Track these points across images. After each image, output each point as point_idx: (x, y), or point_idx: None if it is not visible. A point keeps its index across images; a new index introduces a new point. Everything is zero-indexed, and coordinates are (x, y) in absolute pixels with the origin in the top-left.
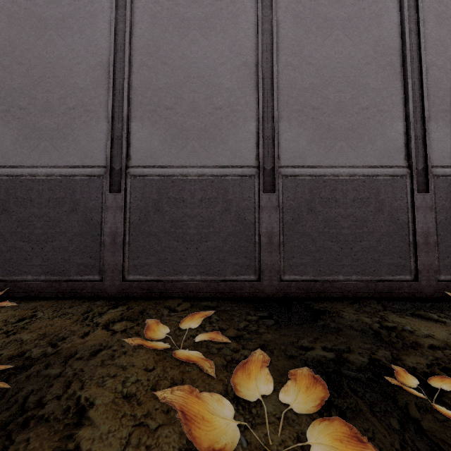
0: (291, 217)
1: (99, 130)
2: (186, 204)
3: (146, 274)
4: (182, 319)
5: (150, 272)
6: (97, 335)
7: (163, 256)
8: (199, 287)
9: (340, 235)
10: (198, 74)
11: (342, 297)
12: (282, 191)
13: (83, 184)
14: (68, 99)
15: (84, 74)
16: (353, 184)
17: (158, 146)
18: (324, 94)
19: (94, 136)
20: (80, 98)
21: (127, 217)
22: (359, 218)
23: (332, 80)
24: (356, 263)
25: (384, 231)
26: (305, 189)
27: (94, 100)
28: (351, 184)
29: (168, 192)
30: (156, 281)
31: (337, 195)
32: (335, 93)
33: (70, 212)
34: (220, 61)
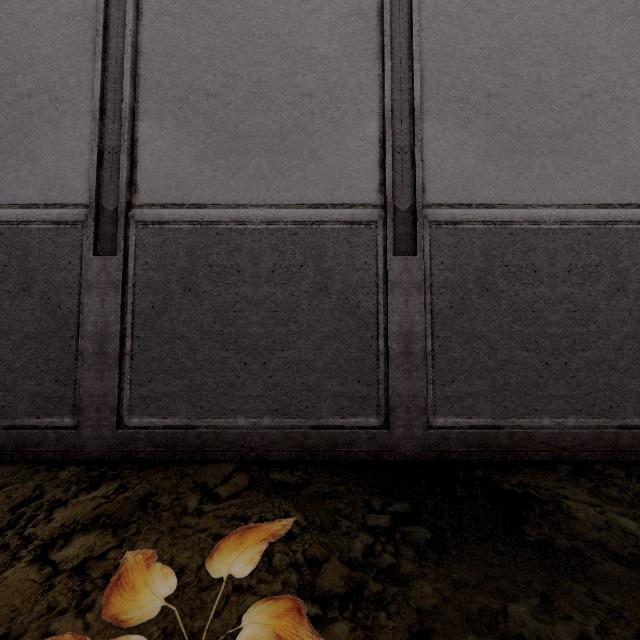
0: (448, 302)
1: (77, 135)
2: (243, 278)
3: (164, 414)
4: (216, 545)
5: (172, 410)
6: (3, 590)
7: (197, 380)
8: (269, 440)
9: (544, 338)
10: (268, 30)
11: (551, 459)
12: (429, 252)
13: (44, 238)
14: (18, 76)
15: (51, 30)
16: (567, 240)
17: (190, 166)
18: (509, 68)
19: (68, 147)
20: (42, 75)
21: (129, 302)
22: (579, 304)
23: (523, 42)
24: (576, 392)
25: (629, 330)
26: (475, 249)
27: (69, 79)
28: (563, 240)
29: (209, 253)
30: (183, 428)
31: (538, 260)
32: (529, 66)
33: (18, 293)
34: (309, 6)
